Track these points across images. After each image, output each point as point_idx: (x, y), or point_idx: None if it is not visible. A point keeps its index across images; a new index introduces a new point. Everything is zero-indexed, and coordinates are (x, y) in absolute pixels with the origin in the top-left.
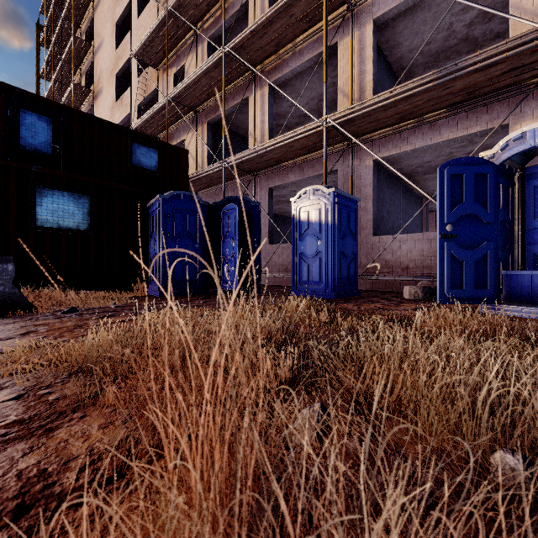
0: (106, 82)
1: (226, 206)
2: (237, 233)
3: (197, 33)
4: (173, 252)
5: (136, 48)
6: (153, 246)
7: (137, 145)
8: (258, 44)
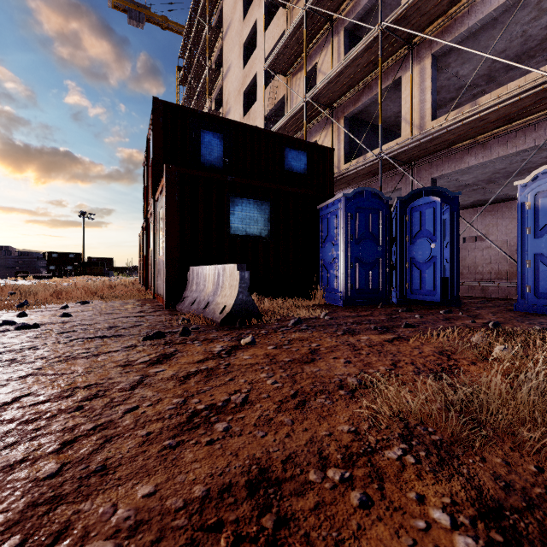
0: (234, 102)
1: (417, 200)
2: (439, 231)
3: (332, 25)
4: (356, 257)
5: (270, 59)
6: (330, 251)
7: (288, 150)
8: (425, 8)
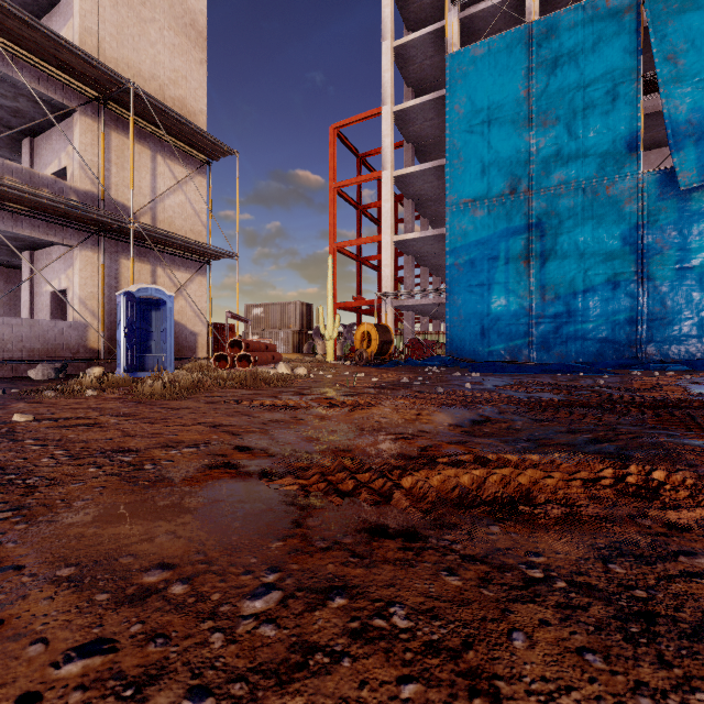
0: None
1: None
2: None
3: None
4: None
5: None
6: None
7: None
8: None
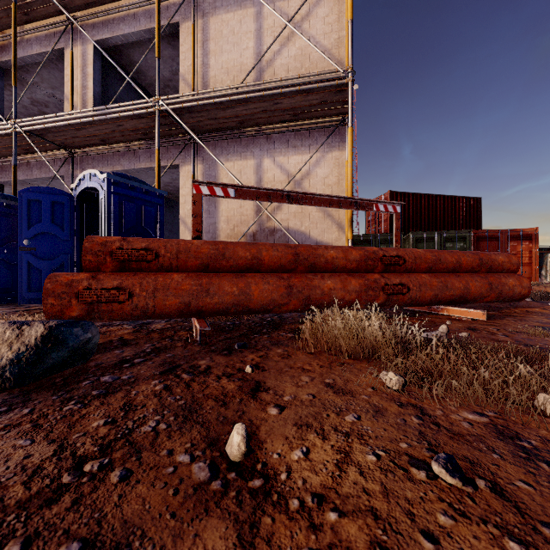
0: None
1: None
2: None
3: None
4: None
5: None
6: None
7: None
8: None
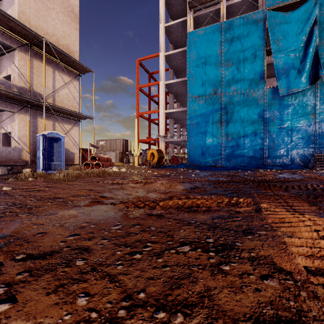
0: None
1: None
2: None
3: None
4: None
5: None
6: None
7: None
8: None
